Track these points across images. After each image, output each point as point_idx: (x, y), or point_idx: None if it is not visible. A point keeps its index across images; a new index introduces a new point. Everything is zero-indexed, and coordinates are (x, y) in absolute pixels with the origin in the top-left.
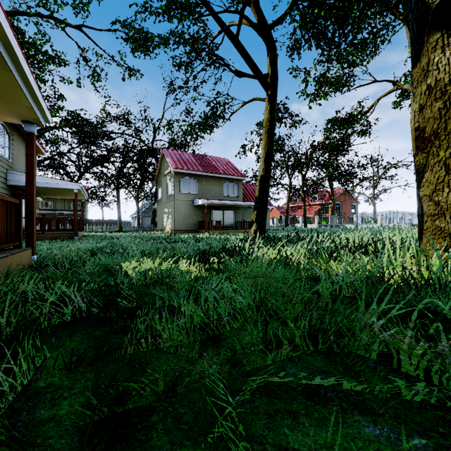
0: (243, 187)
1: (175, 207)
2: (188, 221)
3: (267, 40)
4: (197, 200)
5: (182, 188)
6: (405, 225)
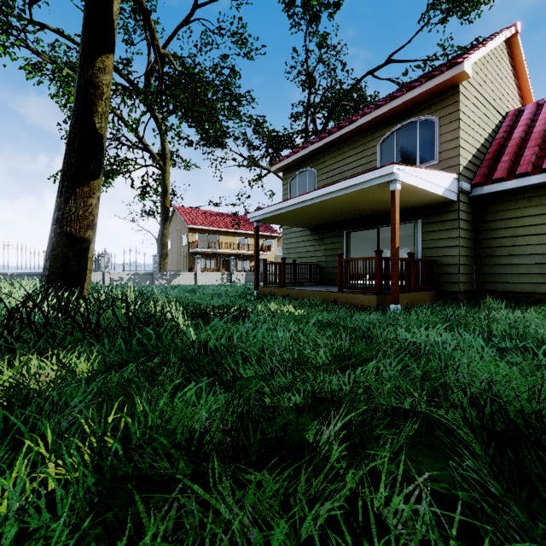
0: None
1: None
2: None
3: None
4: None
5: None
6: None
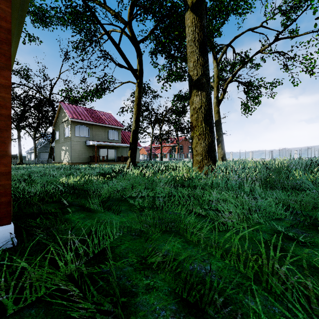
0: (122, 133)
1: (71, 146)
2: (82, 156)
3: (137, 49)
4: (89, 141)
5: (77, 132)
6: None
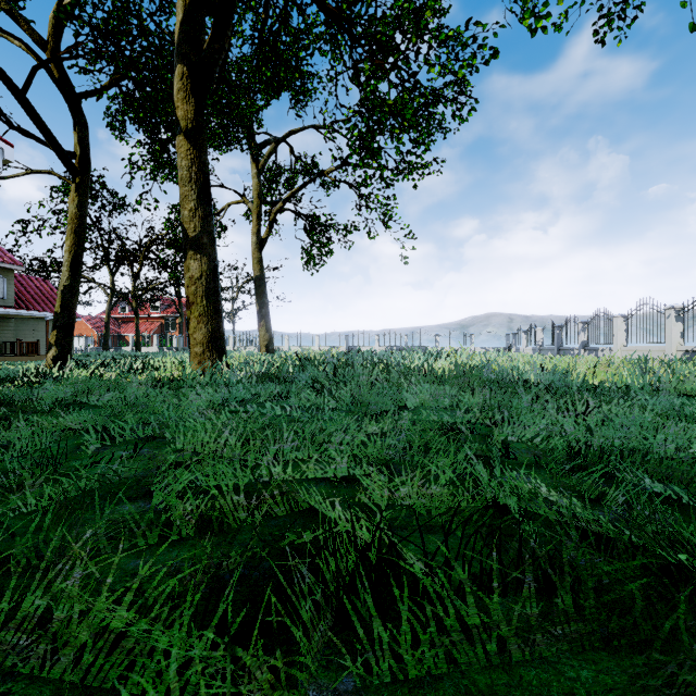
0: (15, 281)
1: None
2: None
3: (74, 111)
4: None
5: None
6: (255, 349)
